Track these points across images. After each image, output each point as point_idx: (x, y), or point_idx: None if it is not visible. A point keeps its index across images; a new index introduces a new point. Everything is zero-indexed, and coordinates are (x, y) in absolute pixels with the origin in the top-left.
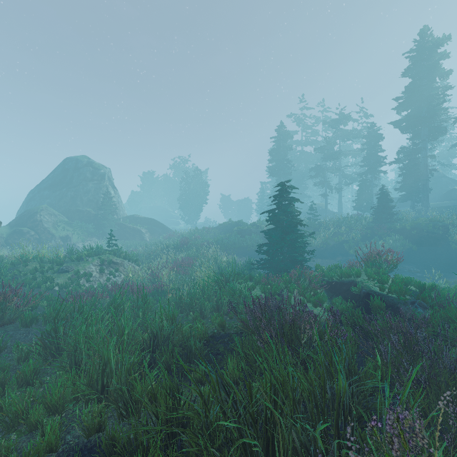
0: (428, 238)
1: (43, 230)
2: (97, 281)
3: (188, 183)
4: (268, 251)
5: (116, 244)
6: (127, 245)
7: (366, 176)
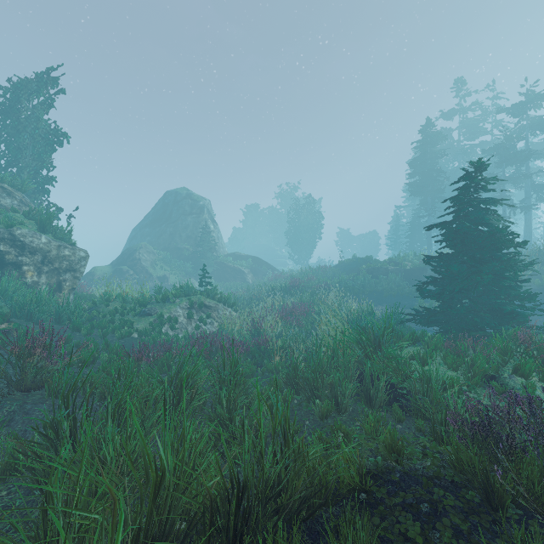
0: None
1: (142, 270)
2: (184, 329)
3: (298, 214)
4: (443, 294)
5: (210, 283)
6: (226, 288)
7: None
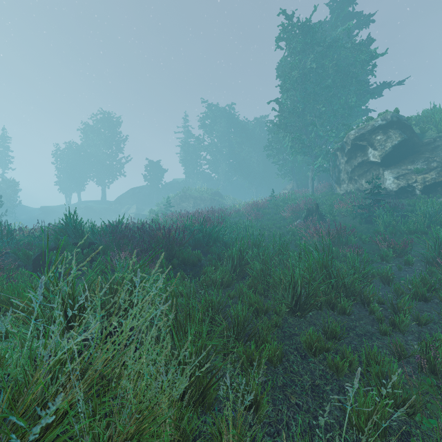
0: None
1: None
2: None
3: None
4: None
5: None
6: None
7: None
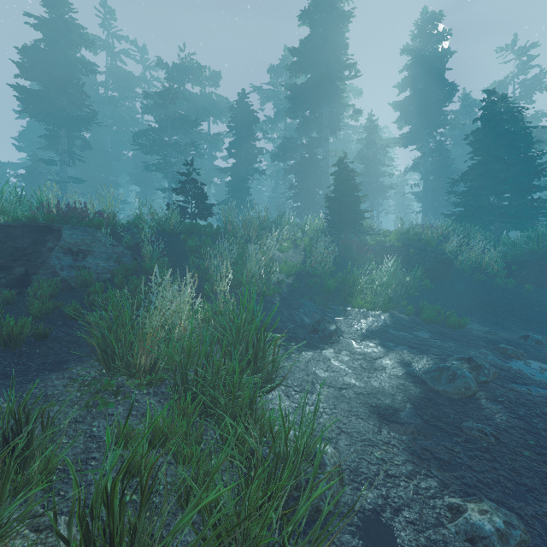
0: (437, 262)
1: None
2: None
3: None
4: None
5: None
6: None
7: (240, 171)
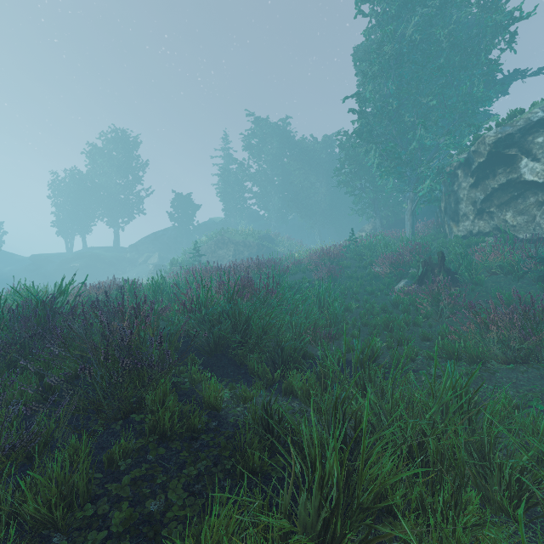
0: None
1: None
2: None
3: None
4: None
5: None
6: None
7: None
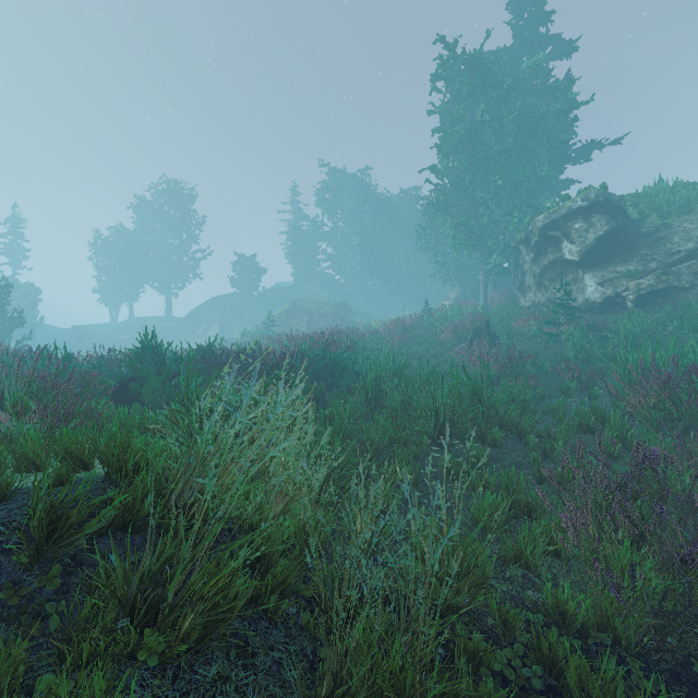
0: None
1: None
2: None
3: None
4: None
5: None
6: None
7: None
